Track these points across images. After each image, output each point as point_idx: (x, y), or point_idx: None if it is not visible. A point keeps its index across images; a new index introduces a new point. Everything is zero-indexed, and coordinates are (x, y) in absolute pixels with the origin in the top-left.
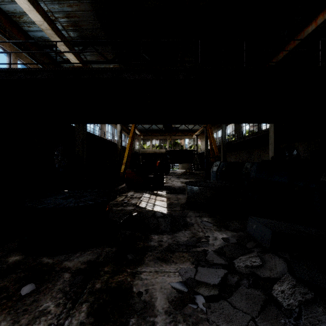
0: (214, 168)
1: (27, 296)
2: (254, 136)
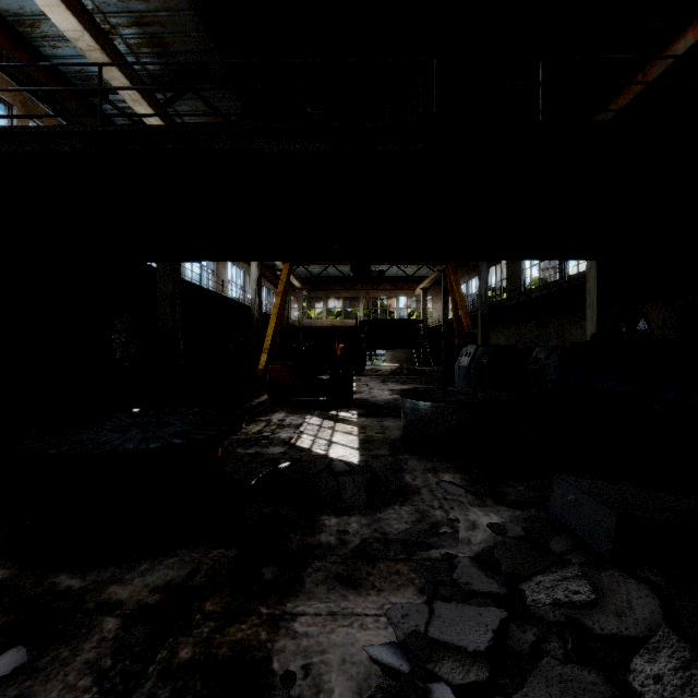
0: (464, 361)
1: (3, 683)
2: (551, 290)
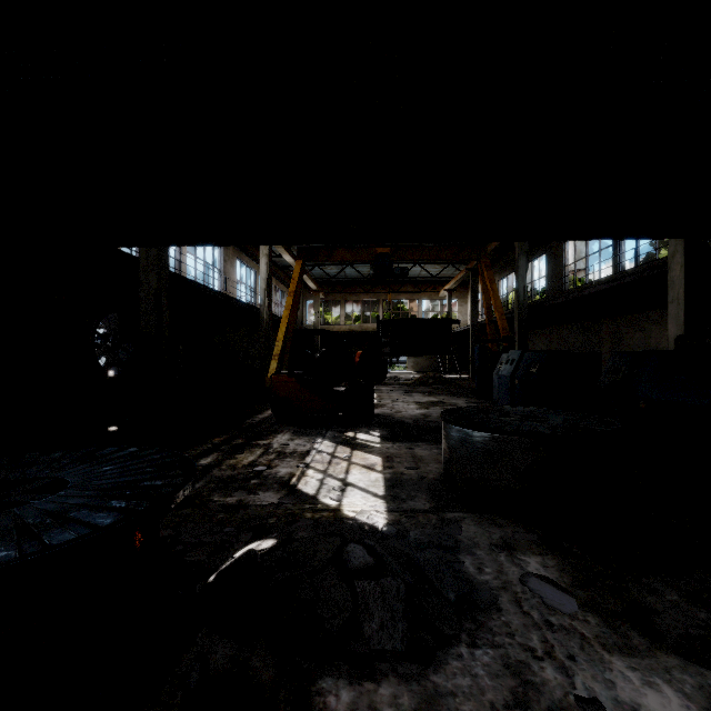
0: (505, 369)
1: None
2: (612, 285)
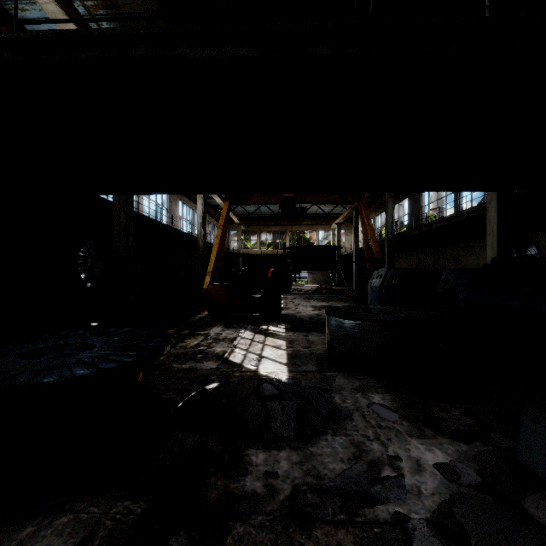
0: (375, 282)
1: None
2: (451, 221)
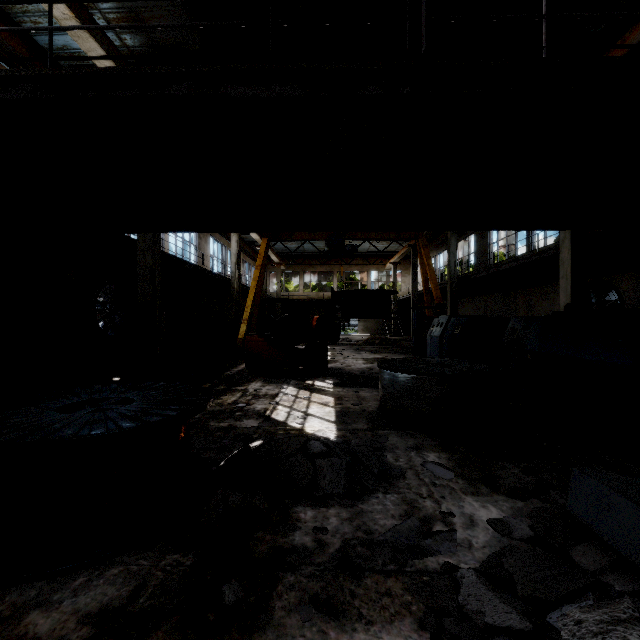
0: (436, 331)
1: None
2: (521, 262)
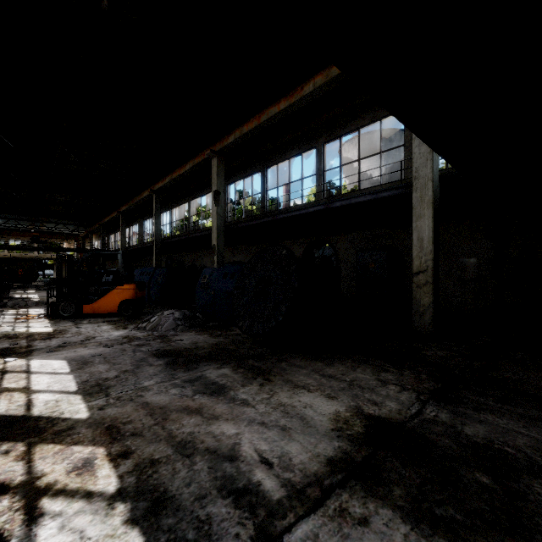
0: None
1: None
2: None
